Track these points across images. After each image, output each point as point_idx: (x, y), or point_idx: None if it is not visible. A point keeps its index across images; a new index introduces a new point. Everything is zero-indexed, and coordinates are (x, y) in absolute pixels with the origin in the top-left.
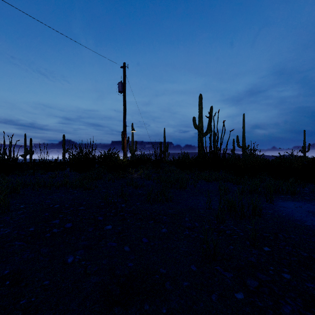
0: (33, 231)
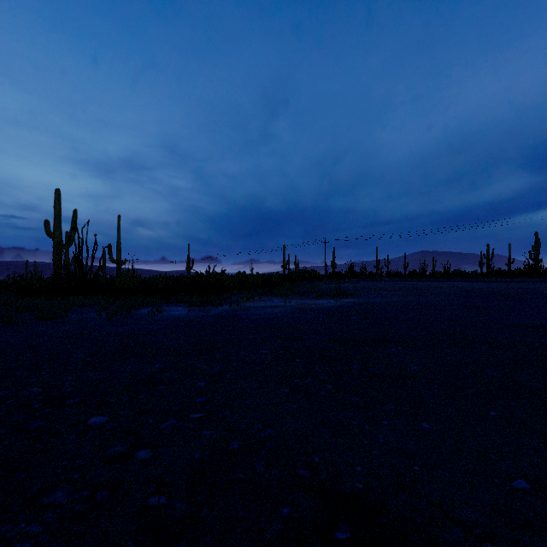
0: None
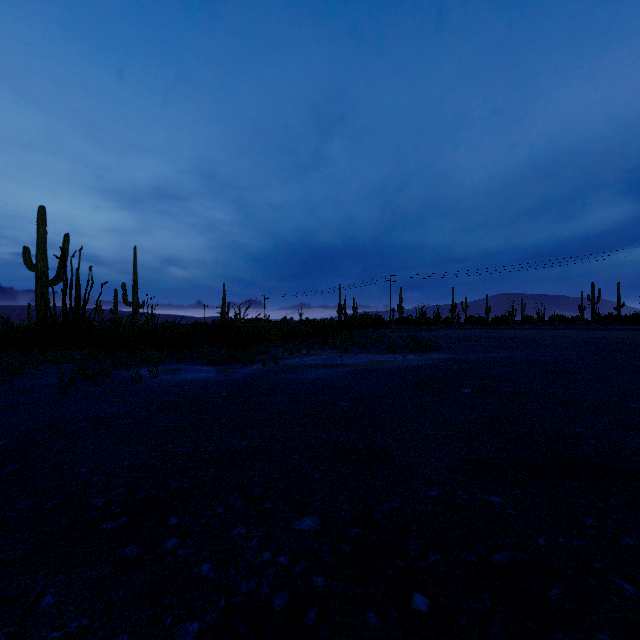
0: None
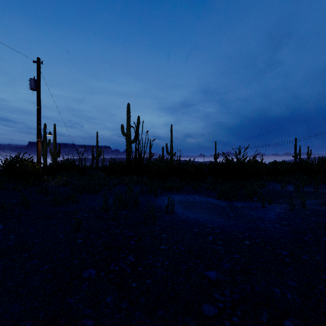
0: None
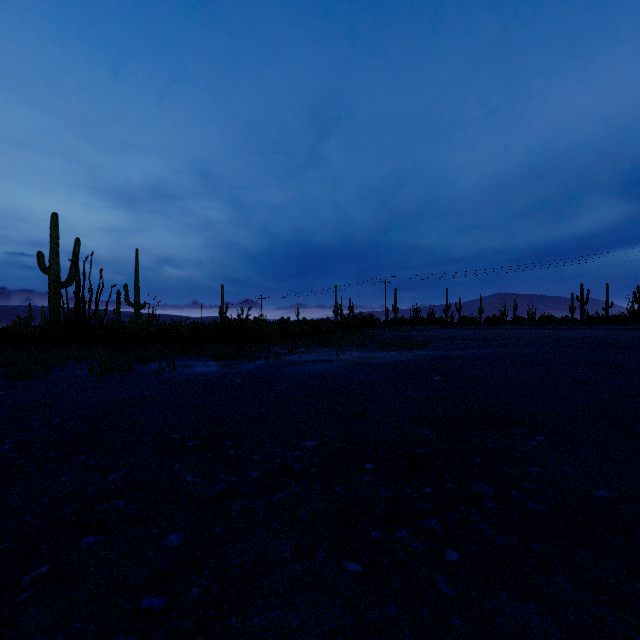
0: None
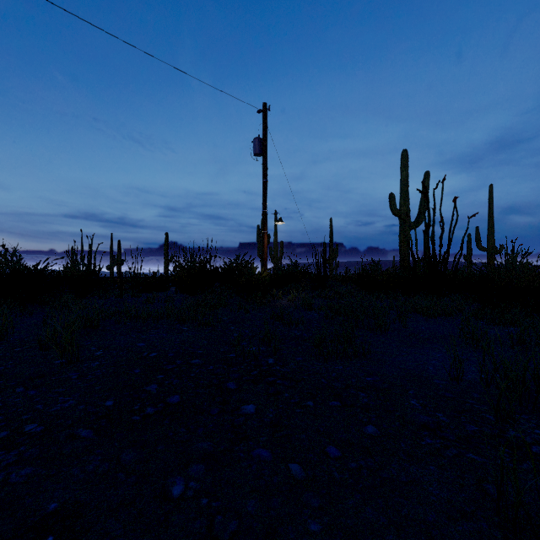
0: (112, 407)
